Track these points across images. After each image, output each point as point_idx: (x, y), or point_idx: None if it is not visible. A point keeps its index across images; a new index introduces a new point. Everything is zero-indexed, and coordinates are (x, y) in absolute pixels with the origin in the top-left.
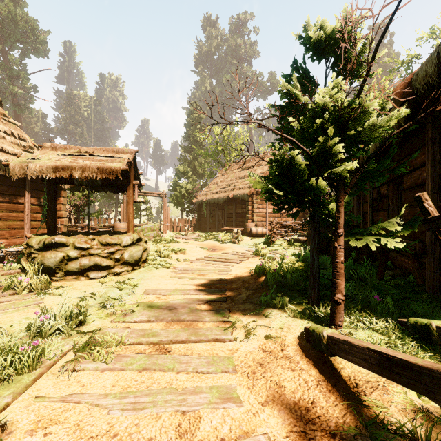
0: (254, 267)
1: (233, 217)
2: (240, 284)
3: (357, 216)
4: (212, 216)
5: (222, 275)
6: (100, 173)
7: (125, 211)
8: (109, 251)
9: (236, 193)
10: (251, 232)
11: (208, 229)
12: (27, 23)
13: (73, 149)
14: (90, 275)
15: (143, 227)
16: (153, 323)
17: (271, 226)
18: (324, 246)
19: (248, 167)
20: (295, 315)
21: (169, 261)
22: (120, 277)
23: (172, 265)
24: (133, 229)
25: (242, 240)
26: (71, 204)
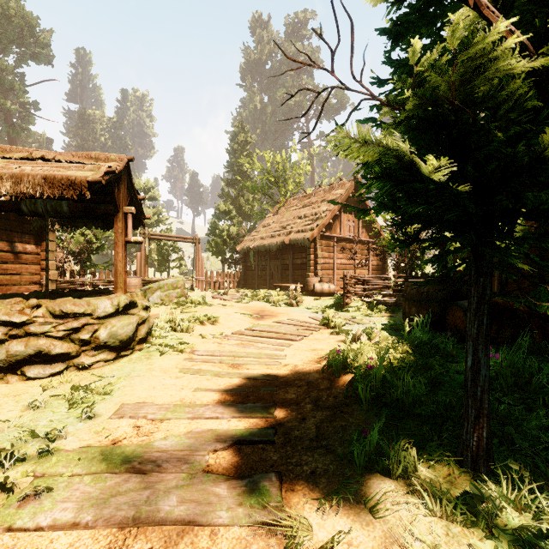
0: (324, 348)
1: (290, 269)
2: (302, 392)
3: (546, 263)
4: (262, 269)
5: (271, 366)
6: (50, 186)
7: (142, 261)
8: (67, 327)
9: (293, 238)
10: (315, 290)
11: (256, 286)
12: (23, 19)
13: (19, 153)
14: (28, 373)
15: (161, 283)
16: (83, 533)
17: (344, 282)
18: (435, 314)
19: (309, 204)
20: (449, 513)
21: (188, 338)
22: (88, 373)
23: (189, 346)
24: (124, 288)
25: (302, 302)
26: (69, 252)
